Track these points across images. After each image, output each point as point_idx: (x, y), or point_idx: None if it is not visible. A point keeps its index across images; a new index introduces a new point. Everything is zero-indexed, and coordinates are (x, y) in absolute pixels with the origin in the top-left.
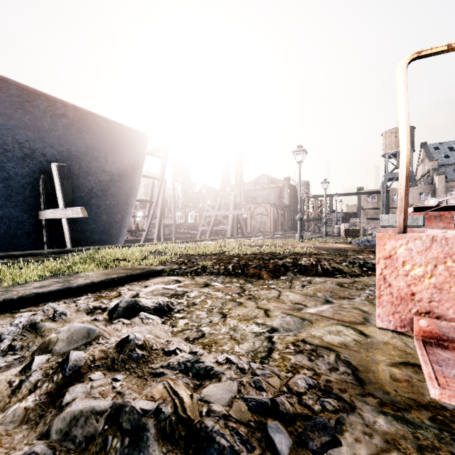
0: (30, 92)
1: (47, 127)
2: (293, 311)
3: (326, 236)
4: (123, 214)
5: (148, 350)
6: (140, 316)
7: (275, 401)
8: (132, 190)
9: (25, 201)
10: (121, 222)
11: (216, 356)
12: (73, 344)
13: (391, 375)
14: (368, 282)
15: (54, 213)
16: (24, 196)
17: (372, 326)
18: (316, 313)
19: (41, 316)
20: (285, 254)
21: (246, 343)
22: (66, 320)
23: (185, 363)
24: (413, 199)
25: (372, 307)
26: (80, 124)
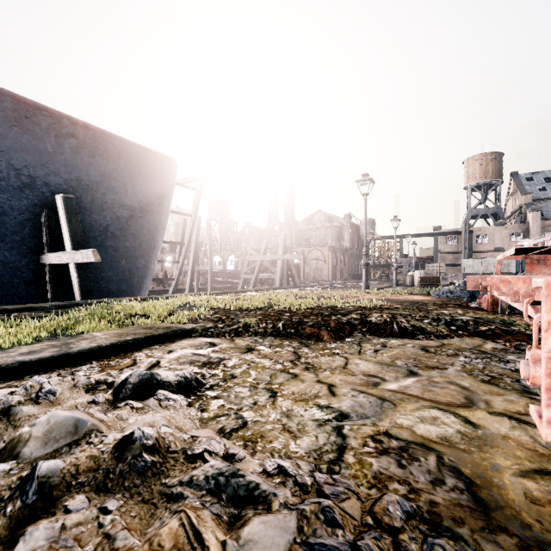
0: (30, 106)
1: (51, 150)
2: (367, 386)
3: (397, 286)
4: (147, 258)
5: (162, 454)
6: (157, 396)
7: (359, 549)
8: (158, 228)
9: (24, 242)
10: (145, 269)
11: (263, 462)
12: (51, 444)
13: (525, 493)
14: (461, 345)
15: (59, 257)
16: (22, 236)
17: (479, 410)
18: (399, 389)
19: (20, 396)
20: (349, 308)
21: (305, 438)
22: (54, 402)
23: (216, 478)
24: (501, 241)
25: (473, 381)
26: (93, 147)
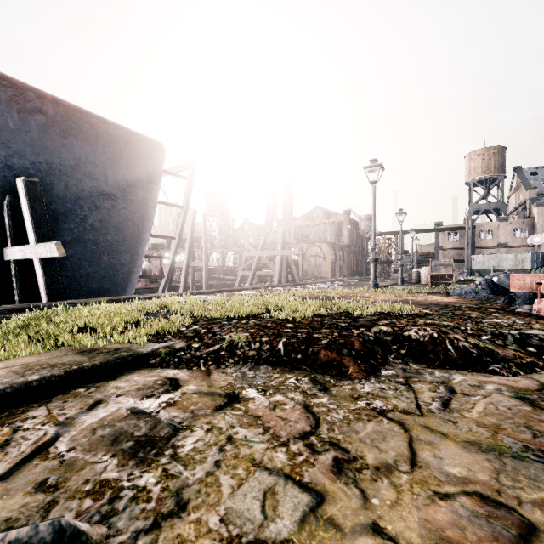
0: None
1: (14, 127)
2: None
3: (402, 283)
4: (132, 254)
5: None
6: None
7: None
8: (144, 221)
9: None
10: (130, 265)
11: None
12: None
13: None
14: None
15: (23, 251)
16: None
17: None
18: None
19: None
20: (368, 315)
21: None
22: None
23: None
24: (505, 236)
25: None
26: (65, 125)
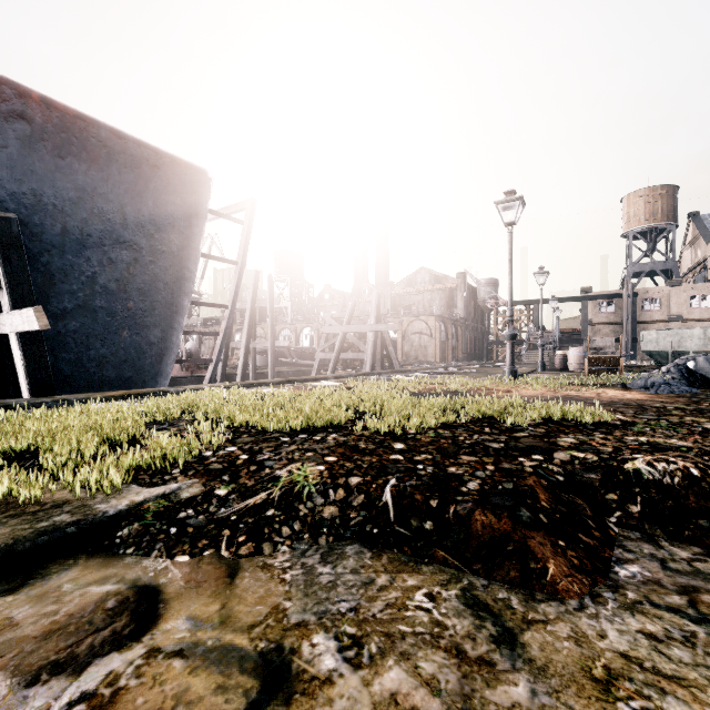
0: None
1: None
2: None
3: (544, 370)
4: (165, 328)
5: None
6: None
7: None
8: (182, 281)
9: None
10: (162, 345)
11: None
12: None
13: None
14: None
15: None
16: None
17: None
18: None
19: None
20: (527, 424)
21: None
22: None
23: None
24: (679, 307)
25: None
26: (61, 139)
